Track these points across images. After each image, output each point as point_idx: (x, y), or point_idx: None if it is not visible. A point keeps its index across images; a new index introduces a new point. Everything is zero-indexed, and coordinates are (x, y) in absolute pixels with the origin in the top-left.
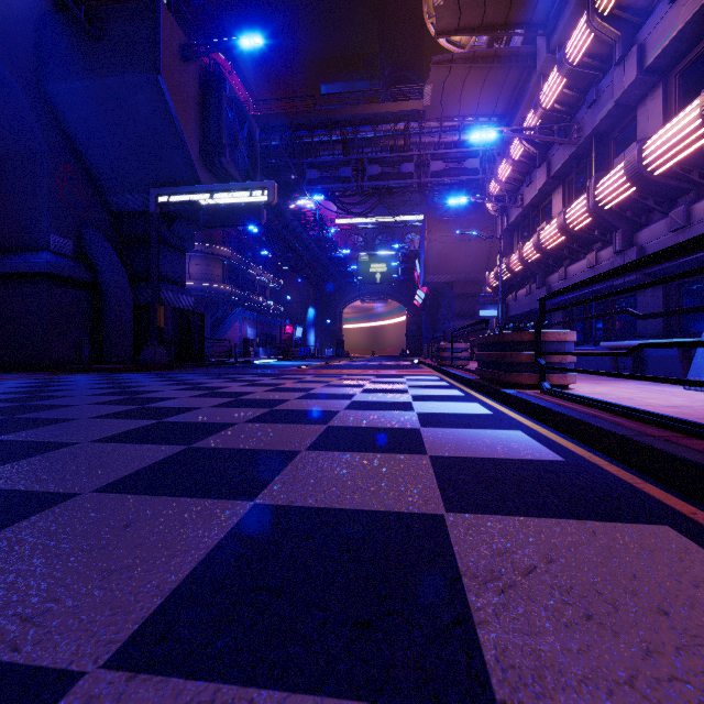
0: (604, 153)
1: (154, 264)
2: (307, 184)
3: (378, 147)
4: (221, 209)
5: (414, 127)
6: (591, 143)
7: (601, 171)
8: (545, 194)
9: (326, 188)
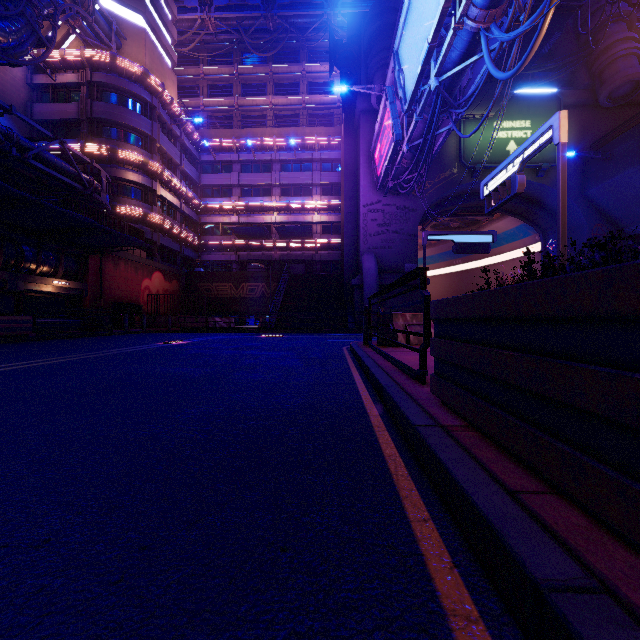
0: None
1: None
2: None
3: None
4: None
5: None
6: None
7: None
8: None
9: None
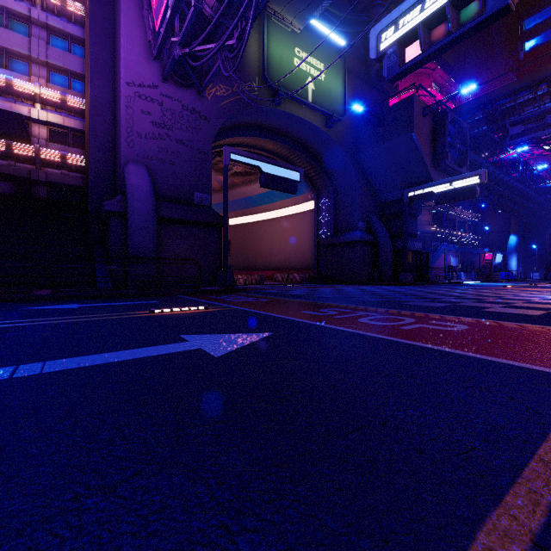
0: None
1: (406, 229)
2: (509, 139)
3: None
4: (447, 193)
5: None
6: None
7: None
8: None
9: (530, 137)
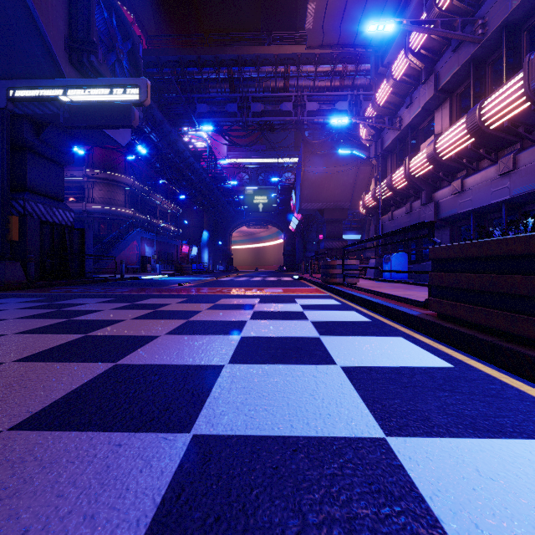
0: (515, 47)
1: (5, 168)
2: (197, 117)
3: (261, 88)
4: (85, 107)
5: (292, 70)
6: (496, 40)
7: (512, 66)
8: (426, 112)
9: (214, 122)
